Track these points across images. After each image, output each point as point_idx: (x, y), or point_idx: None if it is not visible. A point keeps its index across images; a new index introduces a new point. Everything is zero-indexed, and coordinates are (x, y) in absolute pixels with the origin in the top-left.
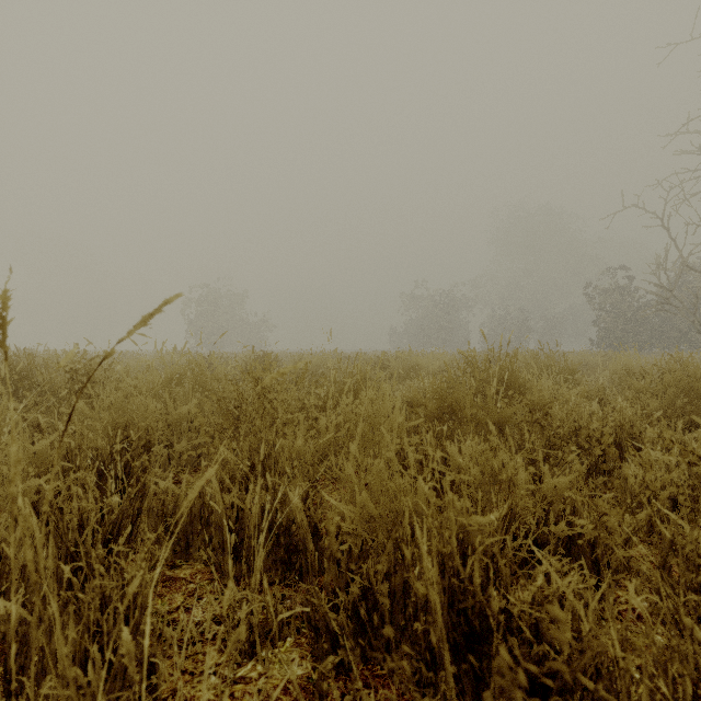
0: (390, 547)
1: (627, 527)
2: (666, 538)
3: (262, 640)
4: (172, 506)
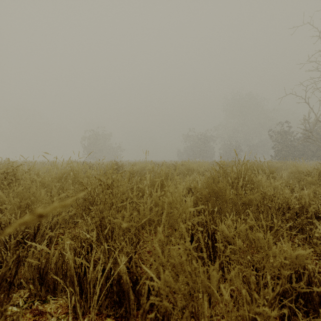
0: (188, 316)
1: None
2: None
3: None
4: (46, 261)
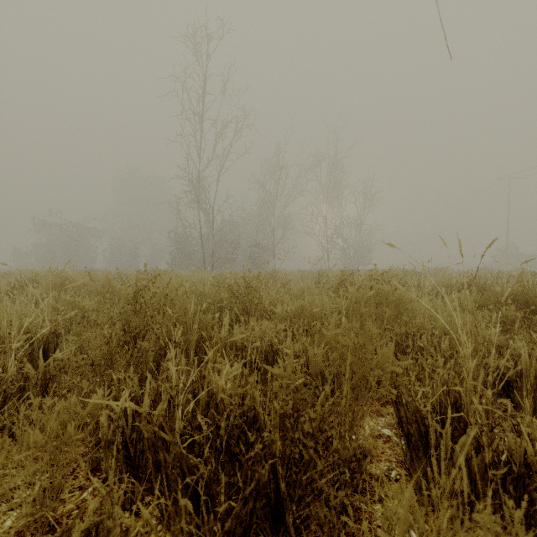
0: None
1: None
2: None
3: None
4: None
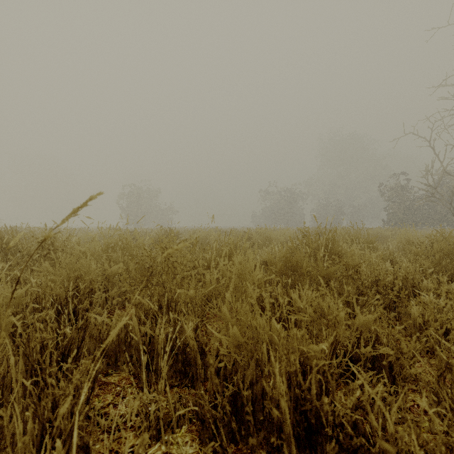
0: (253, 364)
1: (412, 348)
2: (443, 360)
3: (165, 427)
4: (106, 334)
